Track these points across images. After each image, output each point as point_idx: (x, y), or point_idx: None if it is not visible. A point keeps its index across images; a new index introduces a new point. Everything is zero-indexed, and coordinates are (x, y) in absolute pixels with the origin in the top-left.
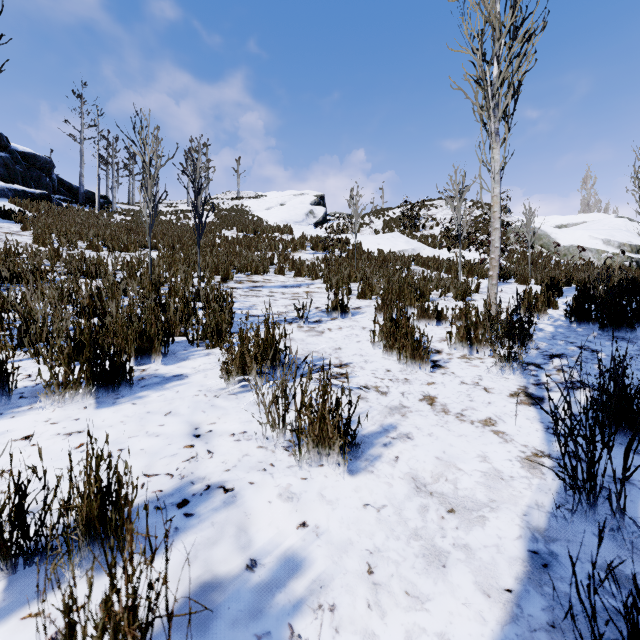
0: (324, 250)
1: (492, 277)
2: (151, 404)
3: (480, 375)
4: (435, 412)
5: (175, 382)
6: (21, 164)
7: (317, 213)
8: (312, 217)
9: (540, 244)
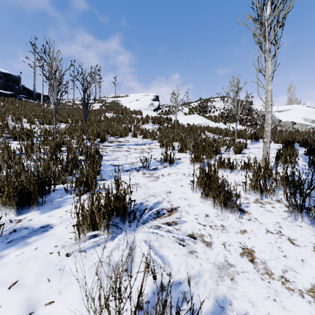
0: (158, 123)
1: (266, 143)
2: (4, 268)
3: (278, 222)
4: (260, 274)
5: (39, 235)
6: (3, 79)
7: (155, 104)
8: (152, 106)
9: None
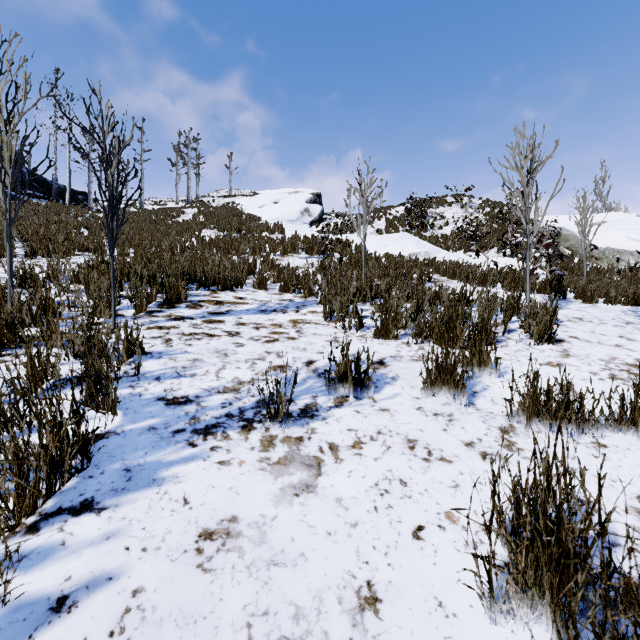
0: (321, 253)
1: None
2: None
3: None
4: None
5: None
6: None
7: (313, 211)
8: (307, 216)
9: (566, 246)
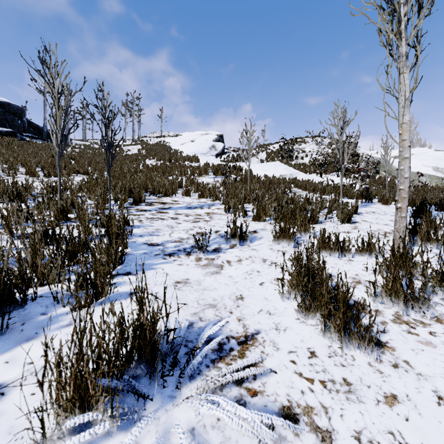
0: (223, 175)
1: (401, 209)
2: None
3: None
4: None
5: None
6: None
7: (218, 147)
8: (214, 150)
9: (384, 170)
